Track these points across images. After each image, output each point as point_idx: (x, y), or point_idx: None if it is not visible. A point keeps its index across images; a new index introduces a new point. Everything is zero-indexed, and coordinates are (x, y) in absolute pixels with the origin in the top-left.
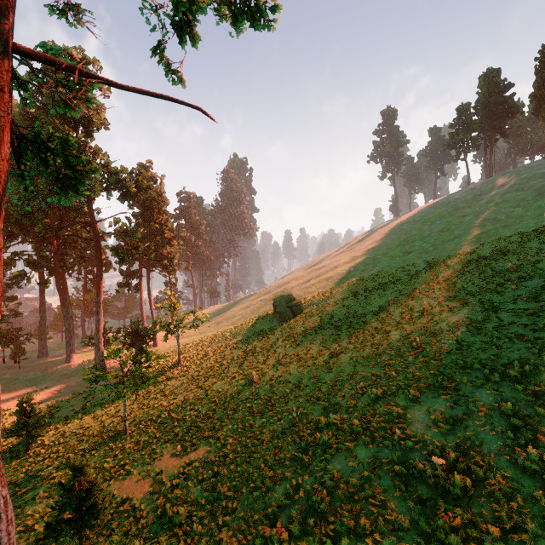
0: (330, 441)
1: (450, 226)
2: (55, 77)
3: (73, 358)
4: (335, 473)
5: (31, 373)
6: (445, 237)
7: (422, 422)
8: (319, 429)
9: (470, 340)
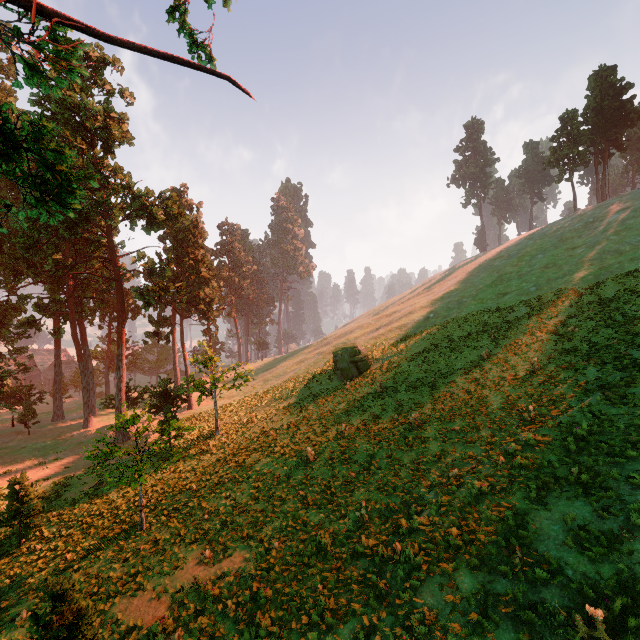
0: (417, 559)
1: (556, 260)
2: (14, 28)
3: (92, 422)
4: (427, 611)
5: (42, 440)
6: (551, 274)
7: (556, 538)
8: (399, 535)
9: (611, 412)
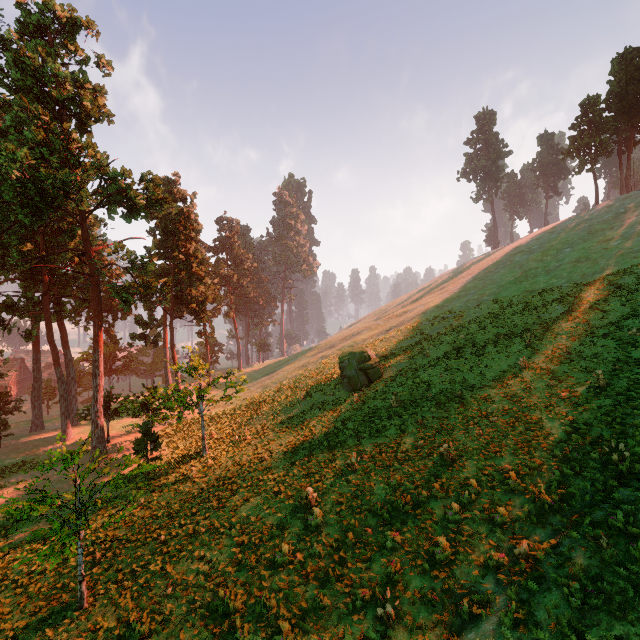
0: None
1: (588, 254)
2: None
3: (71, 434)
4: None
5: (12, 456)
6: (585, 269)
7: None
8: None
9: None
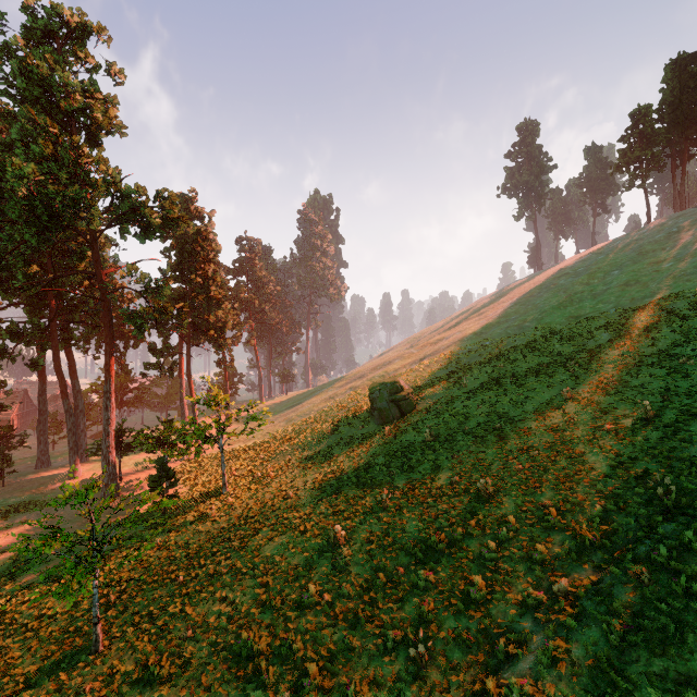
0: None
1: (638, 276)
2: None
3: (80, 471)
4: None
5: (17, 494)
6: (635, 293)
7: None
8: None
9: None
